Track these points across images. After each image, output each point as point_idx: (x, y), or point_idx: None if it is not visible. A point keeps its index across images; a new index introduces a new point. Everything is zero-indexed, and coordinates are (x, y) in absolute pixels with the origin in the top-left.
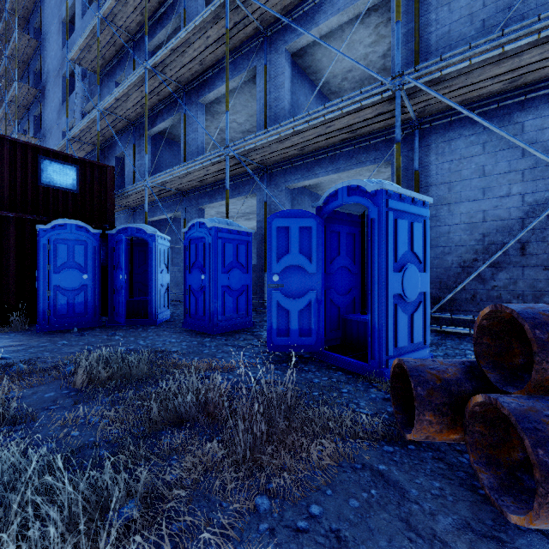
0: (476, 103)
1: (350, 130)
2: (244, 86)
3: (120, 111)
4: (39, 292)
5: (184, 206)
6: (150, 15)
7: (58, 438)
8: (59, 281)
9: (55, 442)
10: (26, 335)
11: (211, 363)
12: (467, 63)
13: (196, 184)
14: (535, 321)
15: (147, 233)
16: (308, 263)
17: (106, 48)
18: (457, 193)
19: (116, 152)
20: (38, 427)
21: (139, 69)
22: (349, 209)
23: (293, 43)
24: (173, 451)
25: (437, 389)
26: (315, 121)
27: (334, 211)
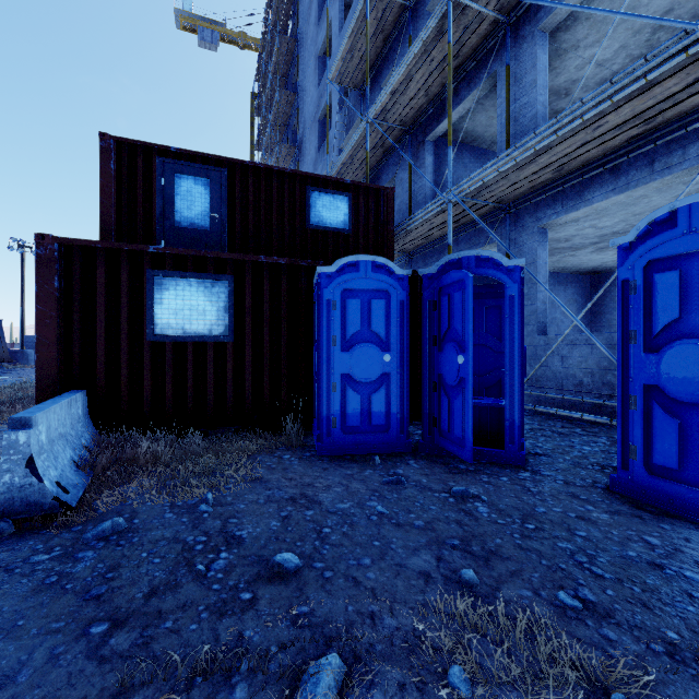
0: None
1: None
2: None
3: (394, 114)
4: (320, 385)
5: (507, 230)
6: None
7: None
8: (348, 366)
9: None
10: (305, 463)
11: None
12: None
13: (543, 177)
14: None
15: (502, 266)
16: None
17: (372, 42)
18: None
19: (381, 183)
20: None
21: (435, 13)
22: None
23: None
24: None
25: None
26: None
27: None
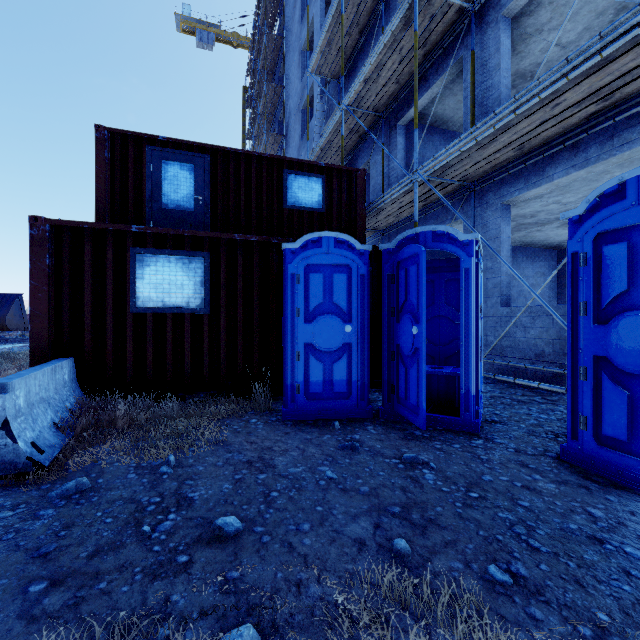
0: None
1: None
2: None
3: (367, 101)
4: (285, 354)
5: (472, 206)
6: None
7: None
8: (312, 336)
9: None
10: (269, 427)
11: None
12: None
13: (505, 155)
14: None
15: (457, 240)
16: None
17: (348, 35)
18: None
19: (357, 166)
20: None
21: (403, 3)
22: None
23: None
24: None
25: None
26: None
27: None
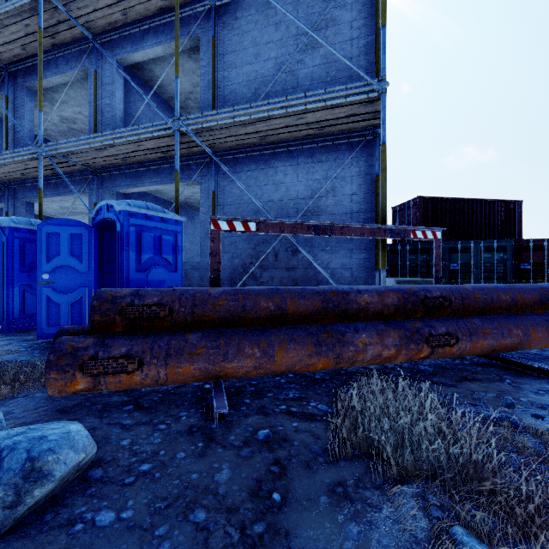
0: (248, 148)
1: (162, 151)
2: (84, 82)
3: None
4: None
5: (6, 198)
6: None
7: None
8: None
9: None
10: None
11: None
12: (216, 123)
13: (17, 176)
14: (99, 296)
15: None
16: (79, 264)
17: None
18: (241, 212)
19: None
20: None
21: None
22: None
23: (124, 57)
24: None
25: None
26: (119, 140)
27: (114, 221)
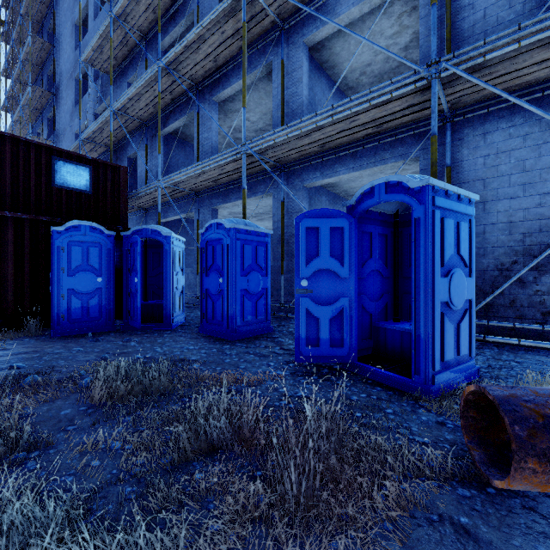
0: (517, 92)
1: (375, 125)
2: (259, 83)
3: (133, 112)
4: (53, 296)
5: (198, 206)
6: (162, 14)
7: (77, 470)
8: (73, 285)
9: (73, 474)
10: (40, 341)
11: (235, 375)
12: (515, 45)
13: (209, 183)
14: None
15: (163, 235)
16: (340, 267)
17: (119, 48)
18: (494, 190)
19: (128, 153)
20: (54, 454)
21: (152, 68)
22: (382, 208)
23: (312, 36)
24: (211, 493)
25: (541, 428)
26: (340, 115)
27: (366, 210)
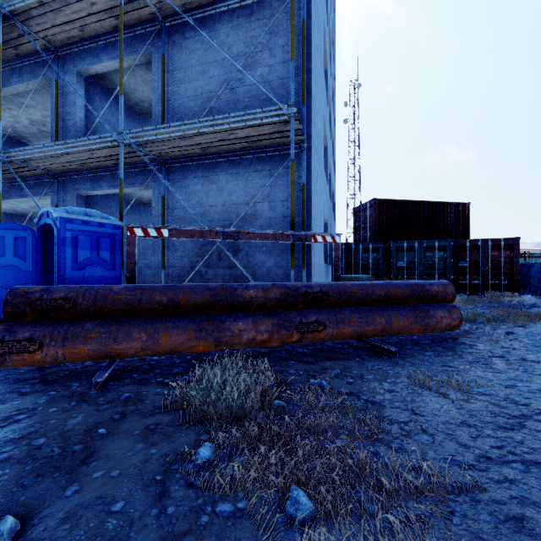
0: (194, 157)
1: (115, 159)
2: (49, 88)
3: None
4: None
5: None
6: None
7: None
8: None
9: None
10: None
11: None
12: (154, 137)
13: None
14: (13, 292)
15: None
16: (23, 264)
17: None
18: (189, 215)
19: None
20: None
21: None
22: None
23: (84, 69)
24: None
25: None
26: (70, 149)
27: None
